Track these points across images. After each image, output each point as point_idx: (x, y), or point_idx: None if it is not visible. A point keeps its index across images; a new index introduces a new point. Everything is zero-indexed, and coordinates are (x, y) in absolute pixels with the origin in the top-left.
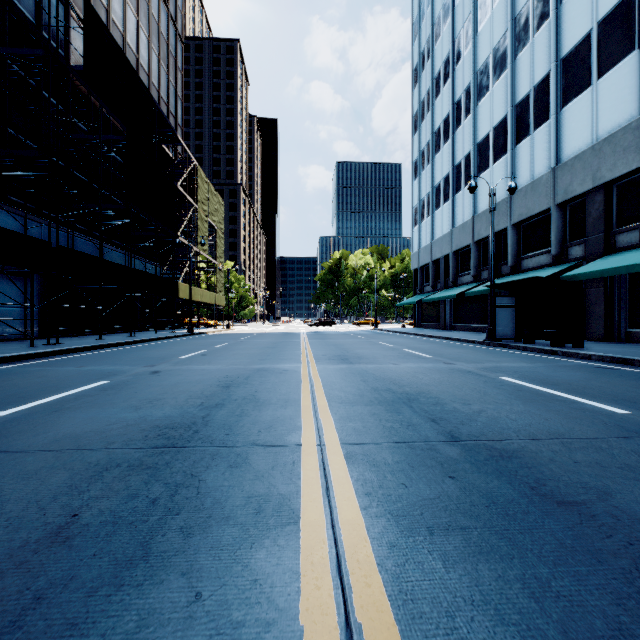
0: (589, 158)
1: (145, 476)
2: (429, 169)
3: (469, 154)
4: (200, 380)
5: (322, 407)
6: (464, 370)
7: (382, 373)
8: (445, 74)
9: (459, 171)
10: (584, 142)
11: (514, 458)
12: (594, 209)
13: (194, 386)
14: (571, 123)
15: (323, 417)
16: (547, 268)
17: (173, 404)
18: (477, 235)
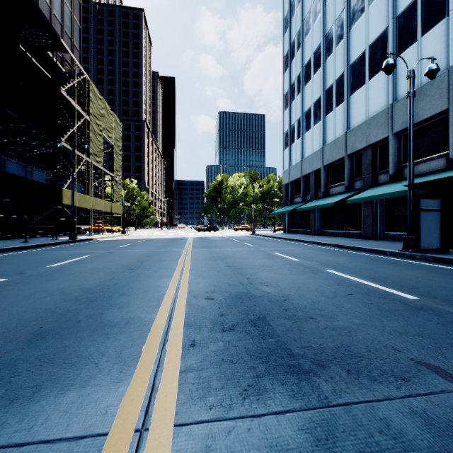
0: None
1: None
2: (299, 98)
3: (341, 76)
4: None
5: None
6: None
7: None
8: (315, 12)
9: (330, 94)
10: None
11: None
12: None
13: None
14: None
15: None
16: (442, 172)
17: None
18: (351, 148)
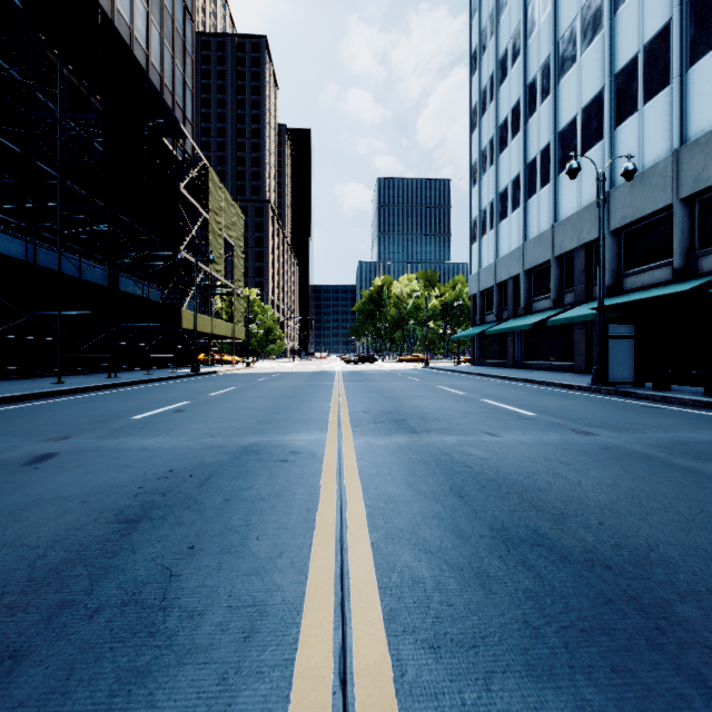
0: None
1: None
2: (492, 172)
3: (547, 147)
4: (98, 489)
5: (372, 702)
6: (634, 452)
7: (483, 462)
8: (514, 52)
9: (533, 170)
10: None
11: None
12: None
13: (56, 518)
14: (704, 85)
15: None
16: (666, 286)
17: None
18: (559, 248)
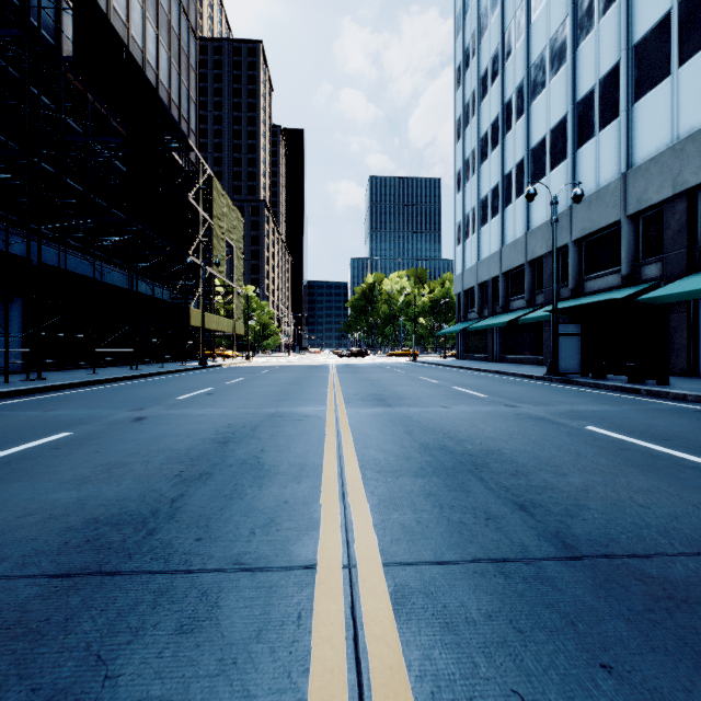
0: (668, 160)
1: (5, 662)
2: (474, 180)
3: (521, 161)
4: (192, 431)
5: (352, 480)
6: (535, 416)
7: (430, 420)
8: (493, 72)
9: (510, 181)
10: (662, 142)
11: (697, 605)
12: (674, 220)
13: (180, 441)
14: (645, 120)
15: (354, 500)
16: (616, 290)
17: (139, 474)
18: (531, 254)
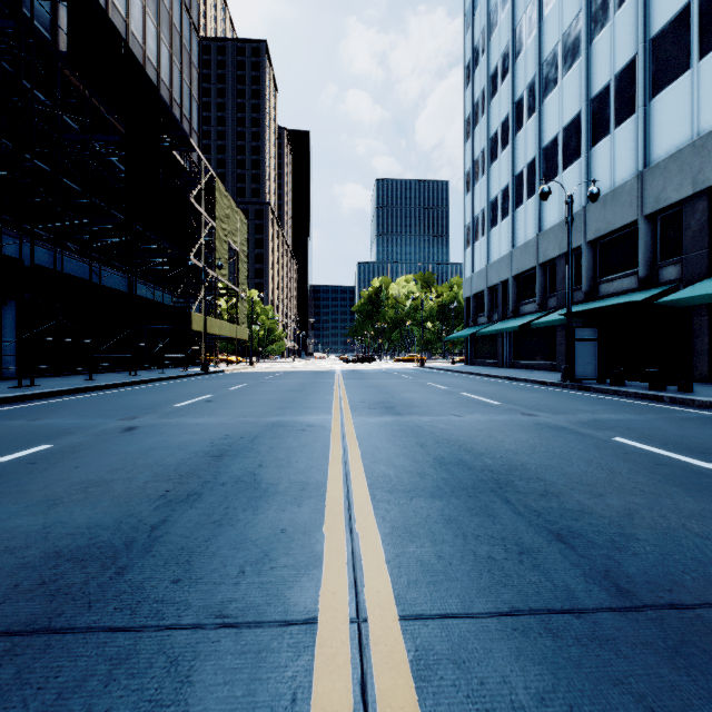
0: (688, 157)
1: None
2: (484, 181)
3: (533, 161)
4: (185, 443)
5: (360, 502)
6: (555, 426)
7: (444, 431)
8: (503, 69)
9: (520, 181)
10: (681, 138)
11: None
12: (695, 220)
13: (171, 455)
14: (664, 116)
15: (362, 528)
16: (632, 293)
17: (118, 494)
18: (543, 256)
